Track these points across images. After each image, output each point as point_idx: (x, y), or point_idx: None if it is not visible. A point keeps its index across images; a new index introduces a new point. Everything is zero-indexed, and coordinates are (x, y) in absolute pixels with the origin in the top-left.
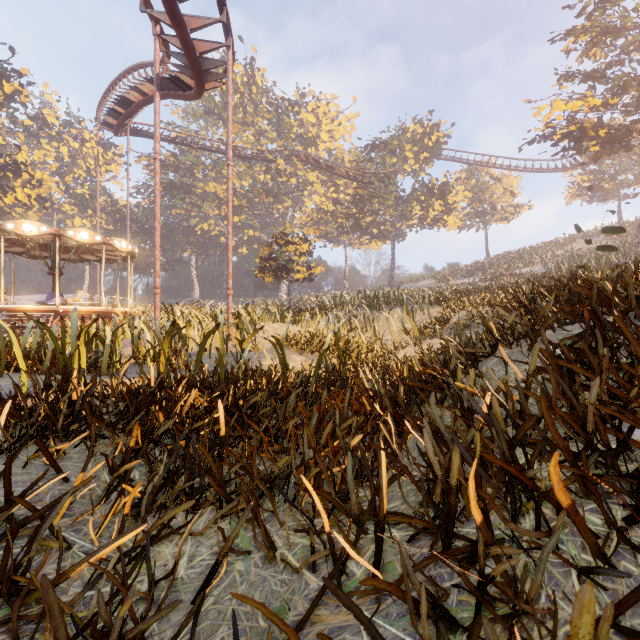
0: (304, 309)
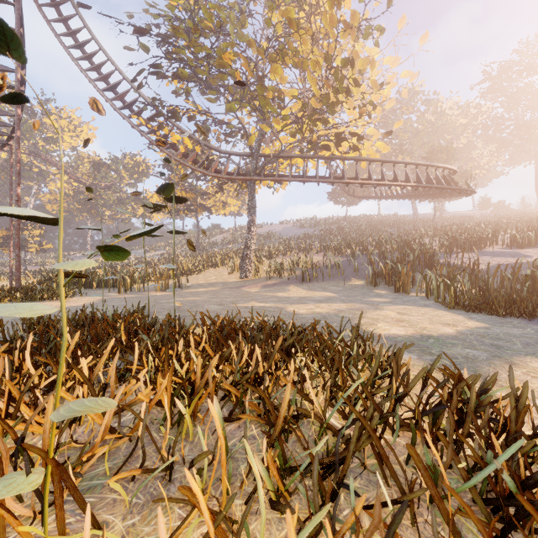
0: (30, 273)
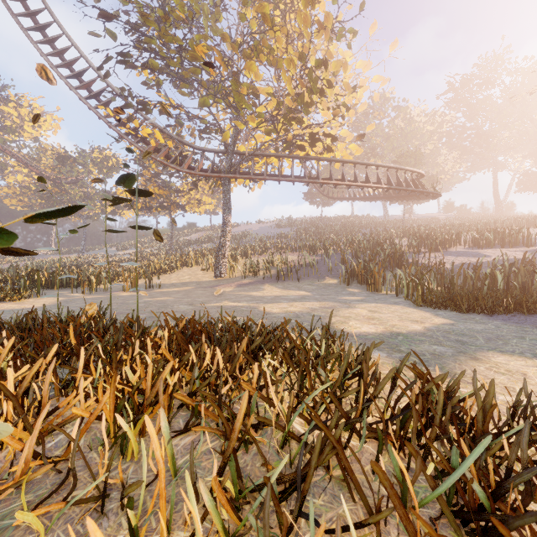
0: None
